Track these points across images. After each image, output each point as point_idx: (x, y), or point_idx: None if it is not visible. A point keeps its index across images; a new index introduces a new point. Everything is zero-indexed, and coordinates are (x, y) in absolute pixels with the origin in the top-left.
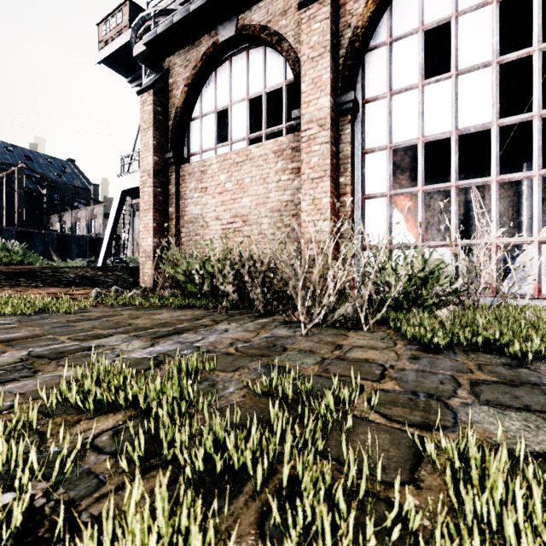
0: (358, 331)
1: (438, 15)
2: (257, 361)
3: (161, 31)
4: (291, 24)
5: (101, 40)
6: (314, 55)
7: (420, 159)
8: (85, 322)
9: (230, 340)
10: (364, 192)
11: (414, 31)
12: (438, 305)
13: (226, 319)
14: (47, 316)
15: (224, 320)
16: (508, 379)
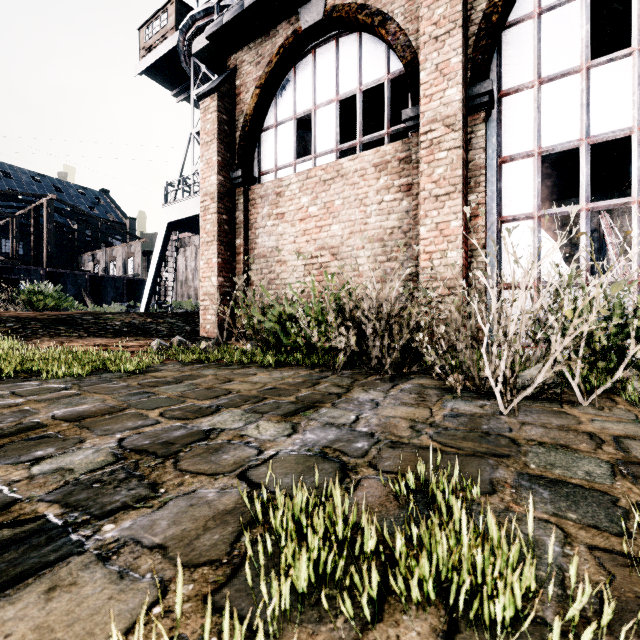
0: (576, 406)
1: None
2: (502, 467)
3: (229, 20)
4: None
5: (143, 47)
6: (438, 34)
7: (583, 166)
8: (165, 386)
9: (404, 422)
10: (501, 213)
11: None
12: None
13: (353, 384)
14: (109, 376)
15: (352, 385)
16: None
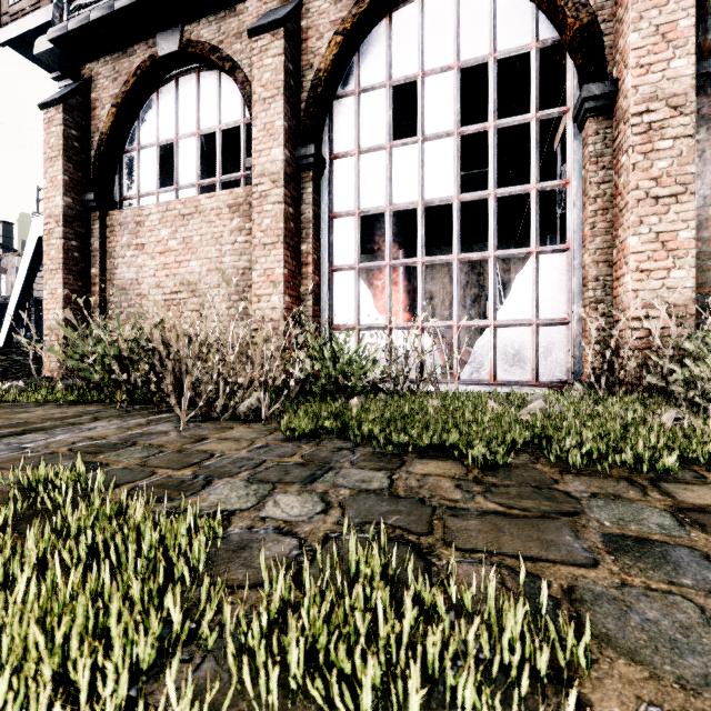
0: (255, 423)
1: (406, 72)
2: (76, 458)
3: (74, 28)
4: (247, 50)
5: (6, 11)
6: (266, 96)
7: (388, 229)
8: None
9: (79, 439)
10: (332, 263)
11: (382, 84)
12: (369, 394)
13: (115, 416)
14: None
15: (111, 417)
16: (314, 460)
